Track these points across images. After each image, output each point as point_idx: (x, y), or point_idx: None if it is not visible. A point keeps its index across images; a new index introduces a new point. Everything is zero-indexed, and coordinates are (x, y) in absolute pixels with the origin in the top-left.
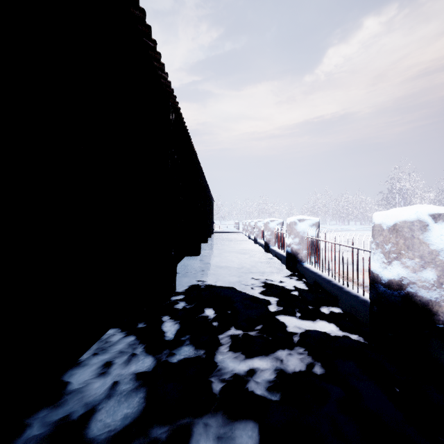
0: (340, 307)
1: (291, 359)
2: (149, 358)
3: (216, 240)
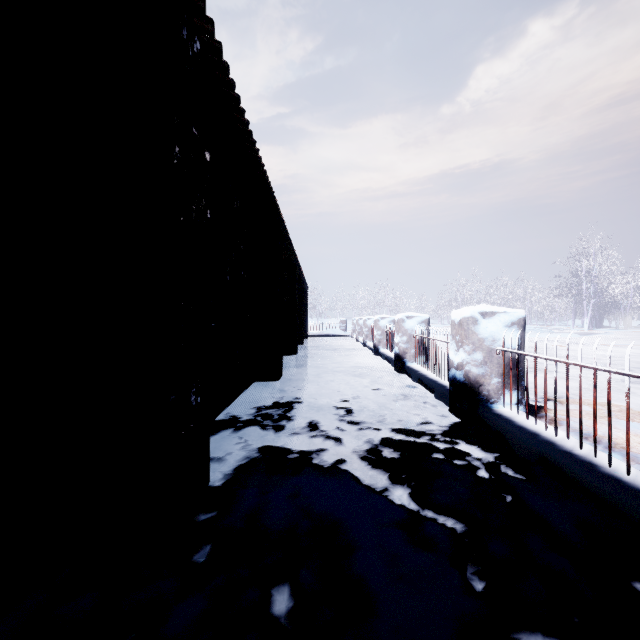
0: None
1: None
2: None
3: (311, 349)
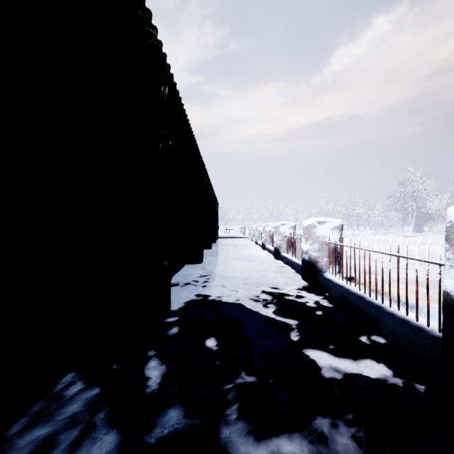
0: (385, 335)
1: (339, 436)
2: (113, 434)
3: (221, 245)
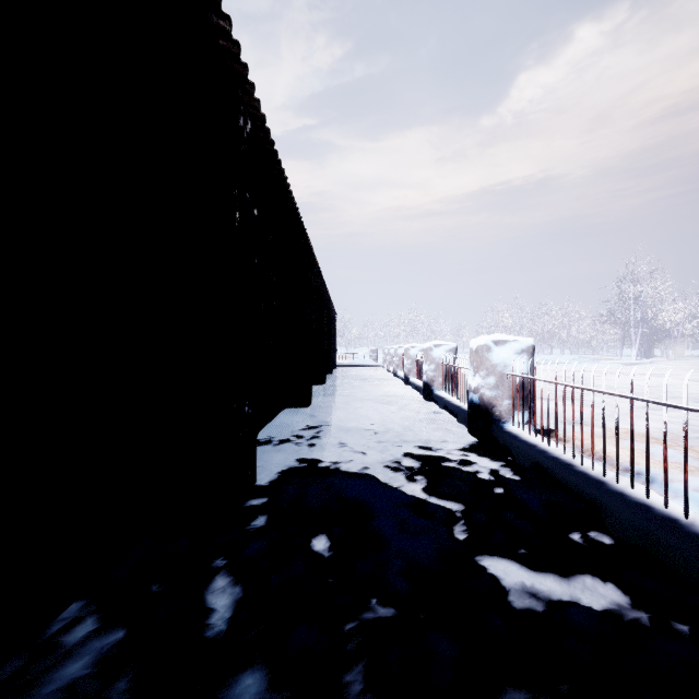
0: (611, 531)
1: None
2: None
3: (340, 379)
